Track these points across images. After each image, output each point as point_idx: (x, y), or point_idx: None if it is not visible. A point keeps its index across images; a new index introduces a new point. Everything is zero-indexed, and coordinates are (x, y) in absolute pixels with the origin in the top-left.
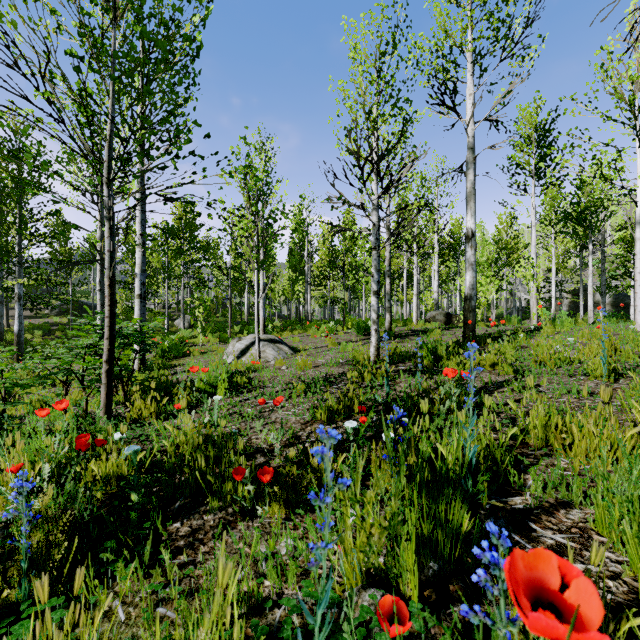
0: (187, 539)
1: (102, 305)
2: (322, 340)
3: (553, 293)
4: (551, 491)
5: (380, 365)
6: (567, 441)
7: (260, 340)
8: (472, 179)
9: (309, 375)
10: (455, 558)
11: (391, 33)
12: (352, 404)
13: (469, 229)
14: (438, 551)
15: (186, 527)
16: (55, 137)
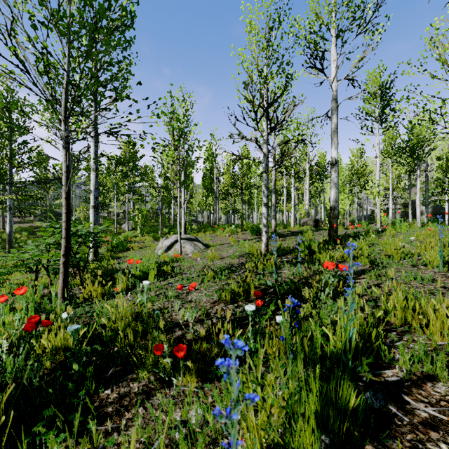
0: (114, 405)
1: None
2: (226, 239)
3: (390, 205)
4: (417, 366)
5: (269, 257)
6: (424, 321)
7: (181, 239)
8: (335, 122)
9: (217, 265)
10: (344, 432)
11: (277, 13)
12: (249, 288)
13: (333, 158)
14: (329, 426)
15: (115, 394)
16: (22, 84)
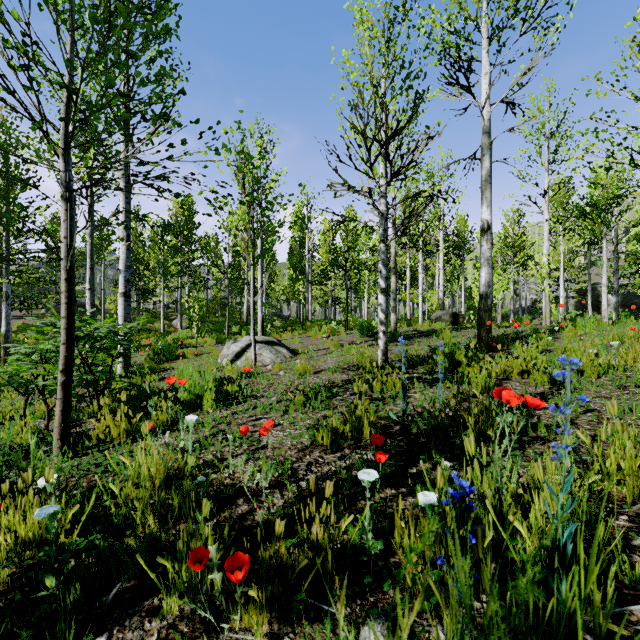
0: None
1: (92, 305)
2: (323, 341)
3: (561, 292)
4: None
5: (389, 371)
6: None
7: (257, 342)
8: (488, 166)
9: (309, 383)
10: None
11: None
12: (361, 425)
13: (485, 221)
14: None
15: None
16: None
